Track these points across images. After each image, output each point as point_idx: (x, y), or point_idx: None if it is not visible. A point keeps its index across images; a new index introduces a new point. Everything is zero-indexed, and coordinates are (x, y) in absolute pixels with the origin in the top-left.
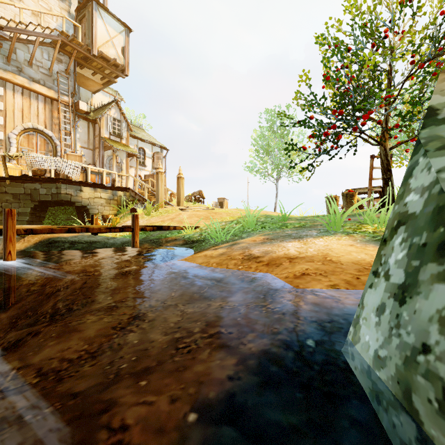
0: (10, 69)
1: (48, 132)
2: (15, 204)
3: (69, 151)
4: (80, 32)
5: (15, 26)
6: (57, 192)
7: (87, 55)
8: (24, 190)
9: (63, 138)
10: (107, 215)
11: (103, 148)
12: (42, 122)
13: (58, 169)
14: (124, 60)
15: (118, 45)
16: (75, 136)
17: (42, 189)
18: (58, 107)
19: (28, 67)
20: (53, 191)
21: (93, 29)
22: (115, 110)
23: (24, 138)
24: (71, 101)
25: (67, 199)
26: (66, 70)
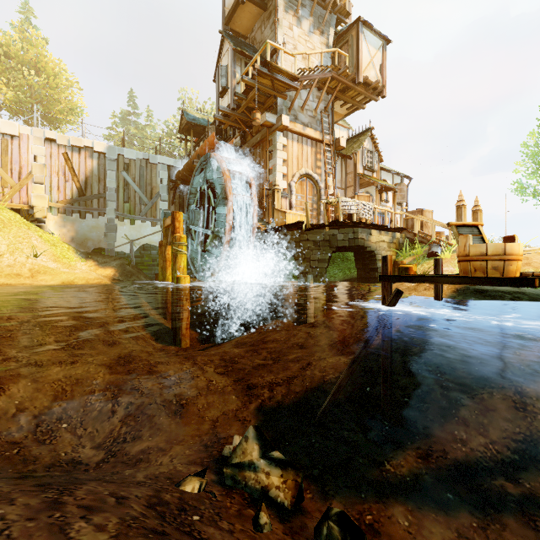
0: (290, 118)
1: (314, 176)
2: (315, 251)
3: (328, 193)
4: (347, 61)
5: (301, 75)
6: (353, 237)
7: (349, 85)
8: (323, 236)
9: (323, 180)
10: (401, 261)
11: (358, 186)
12: (310, 166)
13: (359, 212)
14: (381, 79)
15: (376, 64)
16: (335, 176)
17: (339, 234)
18: (323, 148)
19: (300, 113)
20: (349, 236)
21: (359, 54)
22: (367, 141)
23: (298, 184)
24: (330, 139)
25: (361, 244)
26: (325, 108)
